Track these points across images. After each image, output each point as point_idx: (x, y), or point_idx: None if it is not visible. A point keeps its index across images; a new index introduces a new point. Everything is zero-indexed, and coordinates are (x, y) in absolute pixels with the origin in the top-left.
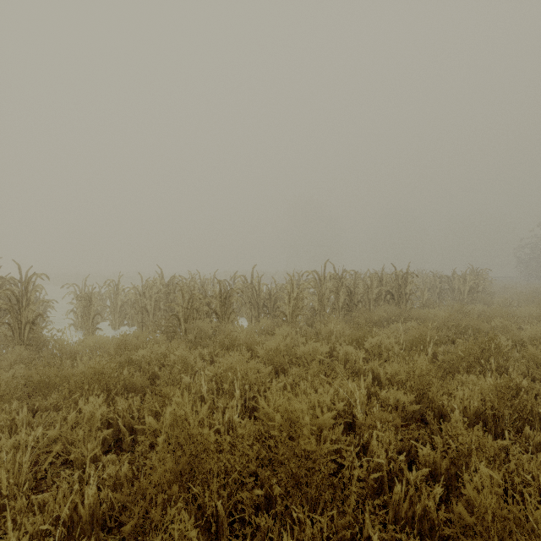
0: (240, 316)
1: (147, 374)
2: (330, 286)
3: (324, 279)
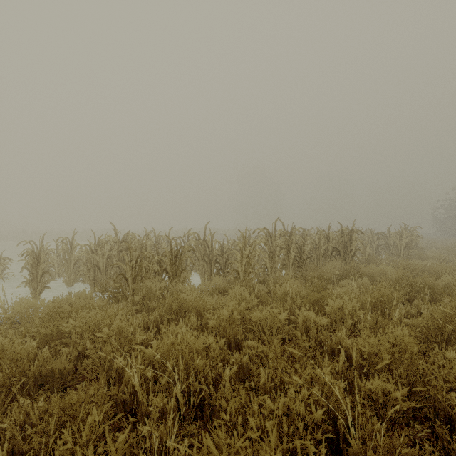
0: (194, 271)
1: (75, 351)
2: (280, 243)
3: (274, 236)
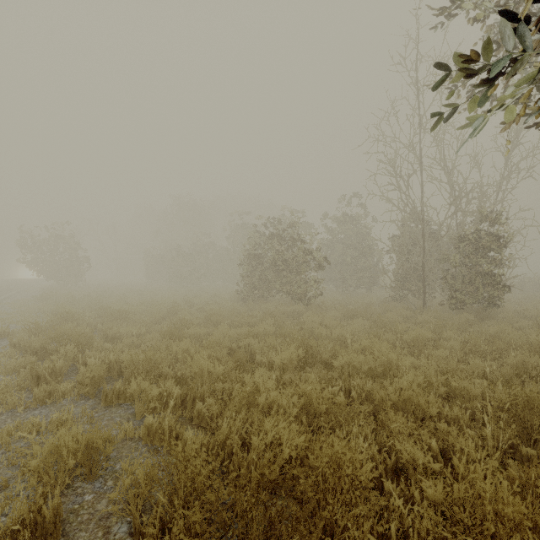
0: None
1: None
2: None
3: None
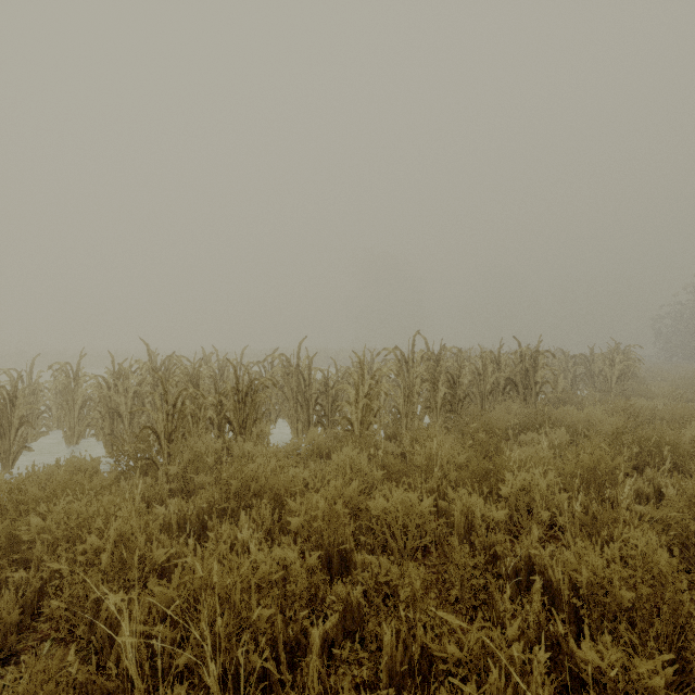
0: (282, 417)
1: (35, 579)
2: (422, 373)
3: (412, 361)
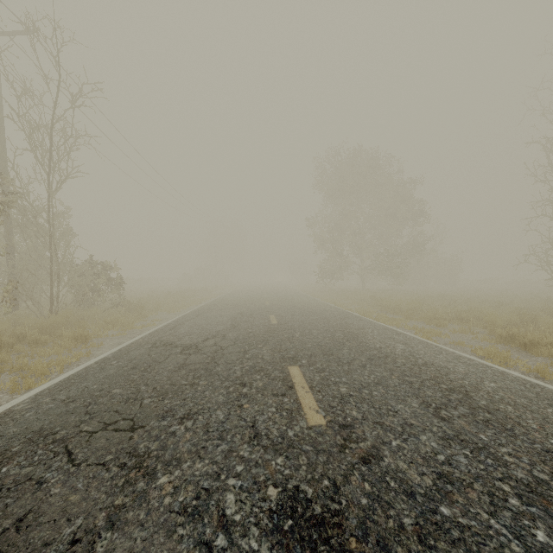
0: None
1: None
2: None
3: None
